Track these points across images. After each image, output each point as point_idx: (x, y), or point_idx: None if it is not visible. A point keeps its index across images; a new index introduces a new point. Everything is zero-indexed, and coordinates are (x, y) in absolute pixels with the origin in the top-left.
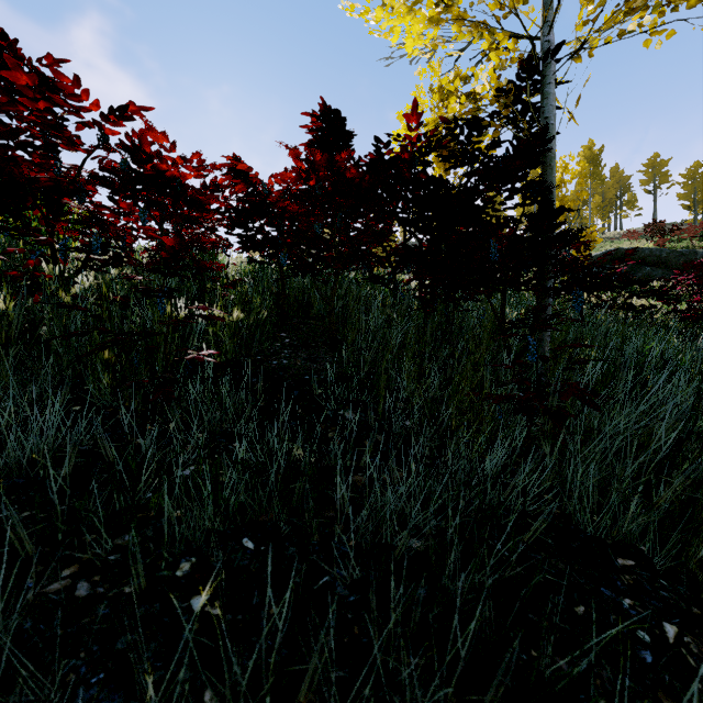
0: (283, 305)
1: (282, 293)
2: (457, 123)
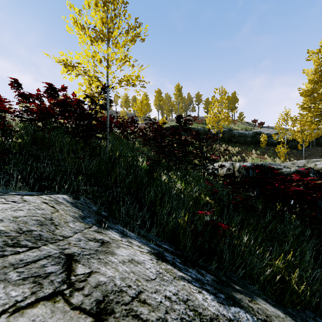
0: (35, 138)
1: (35, 135)
2: (88, 95)
